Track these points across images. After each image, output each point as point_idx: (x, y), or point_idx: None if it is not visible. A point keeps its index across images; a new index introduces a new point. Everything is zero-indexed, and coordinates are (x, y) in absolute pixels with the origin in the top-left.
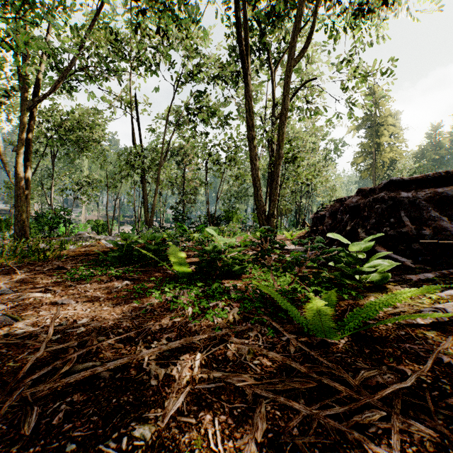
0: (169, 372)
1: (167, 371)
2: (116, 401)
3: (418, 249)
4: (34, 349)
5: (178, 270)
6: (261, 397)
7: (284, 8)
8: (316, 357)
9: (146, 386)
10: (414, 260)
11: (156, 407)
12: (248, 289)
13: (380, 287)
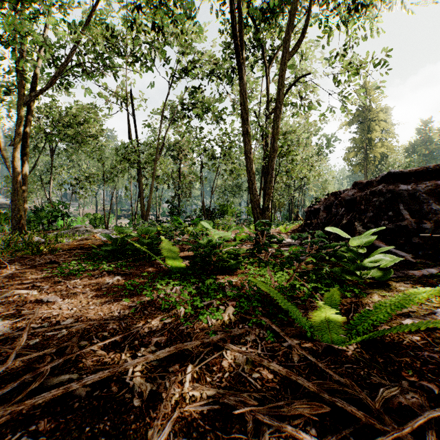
0: (155, 388)
1: (153, 387)
2: (89, 430)
3: (418, 243)
4: (7, 356)
5: (171, 265)
6: (263, 424)
7: (278, 3)
8: (325, 369)
9: (128, 407)
10: (414, 254)
11: (136, 438)
12: (244, 285)
13: (382, 283)
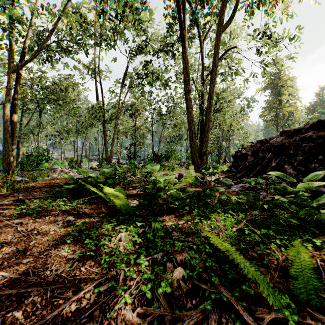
0: None
1: None
2: None
3: None
4: None
5: (120, 206)
6: None
7: None
8: None
9: None
10: None
11: None
12: (191, 231)
13: None
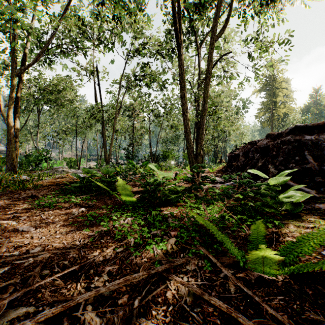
0: (104, 324)
1: (102, 323)
2: None
3: (320, 181)
4: None
5: (125, 199)
6: None
7: None
8: (262, 304)
9: None
10: (317, 190)
11: None
12: (183, 217)
13: (294, 214)
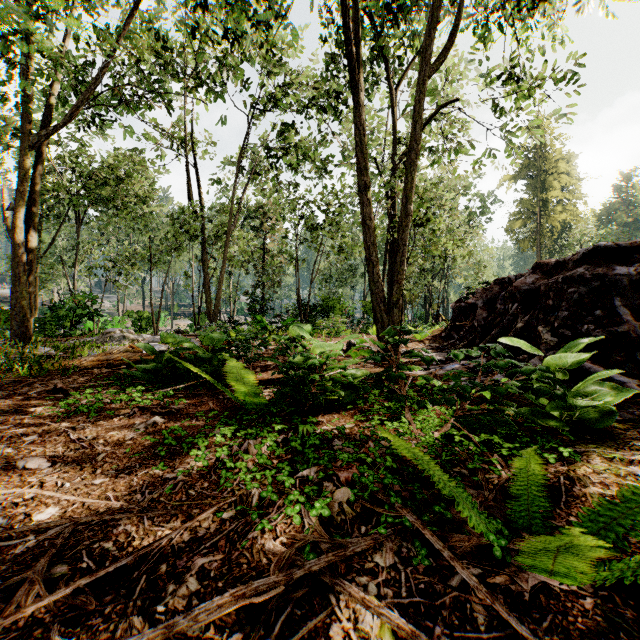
0: None
1: None
2: None
3: None
4: None
5: (243, 399)
6: None
7: None
8: None
9: None
10: None
11: None
12: (365, 437)
13: (599, 431)
